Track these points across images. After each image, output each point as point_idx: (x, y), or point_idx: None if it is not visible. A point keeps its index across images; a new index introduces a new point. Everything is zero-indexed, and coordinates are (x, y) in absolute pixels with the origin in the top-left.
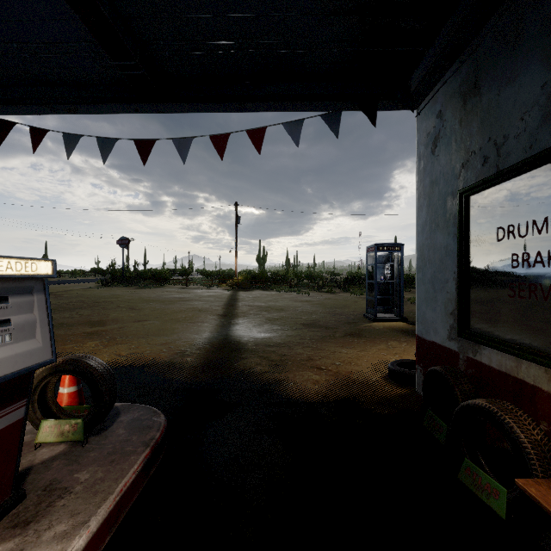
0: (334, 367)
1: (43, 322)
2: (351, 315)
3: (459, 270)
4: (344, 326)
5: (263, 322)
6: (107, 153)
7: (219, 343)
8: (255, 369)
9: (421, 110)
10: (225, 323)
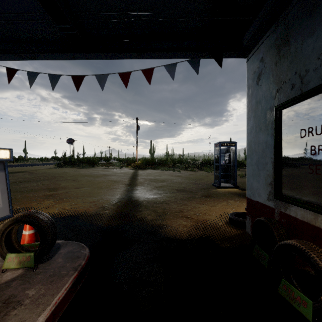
0: (195, 216)
1: (3, 190)
2: (205, 184)
3: (275, 157)
4: (201, 191)
5: (152, 188)
6: (54, 84)
7: (126, 202)
8: (147, 218)
9: (250, 58)
10: (130, 189)
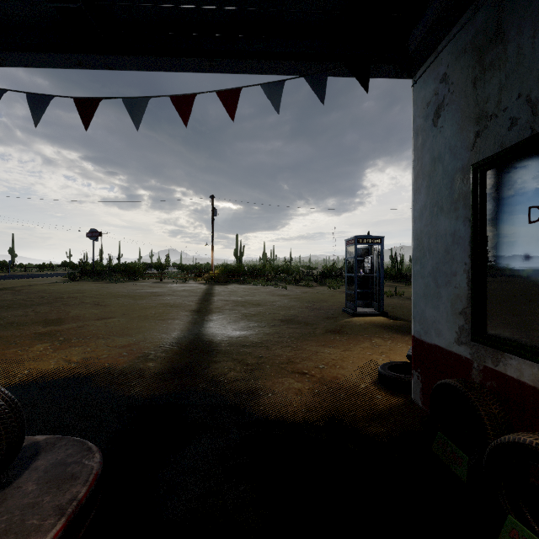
0: (317, 371)
1: None
2: (330, 310)
3: (473, 261)
4: (324, 322)
5: (238, 318)
6: (38, 113)
7: (189, 344)
8: (228, 376)
9: (419, 77)
10: (198, 320)
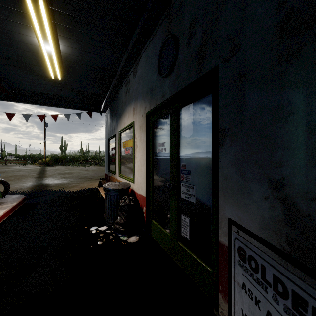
0: (84, 186)
1: None
2: (103, 174)
3: (108, 156)
4: (97, 177)
5: (60, 178)
6: None
7: (38, 185)
8: (54, 189)
9: (105, 114)
10: (40, 179)
